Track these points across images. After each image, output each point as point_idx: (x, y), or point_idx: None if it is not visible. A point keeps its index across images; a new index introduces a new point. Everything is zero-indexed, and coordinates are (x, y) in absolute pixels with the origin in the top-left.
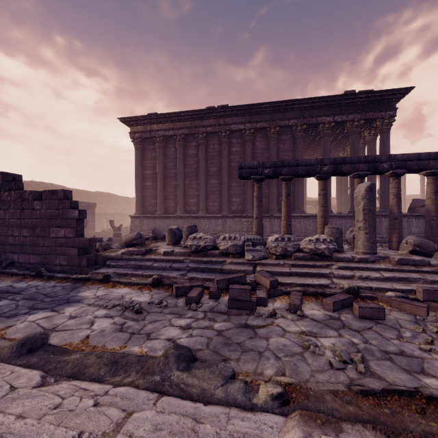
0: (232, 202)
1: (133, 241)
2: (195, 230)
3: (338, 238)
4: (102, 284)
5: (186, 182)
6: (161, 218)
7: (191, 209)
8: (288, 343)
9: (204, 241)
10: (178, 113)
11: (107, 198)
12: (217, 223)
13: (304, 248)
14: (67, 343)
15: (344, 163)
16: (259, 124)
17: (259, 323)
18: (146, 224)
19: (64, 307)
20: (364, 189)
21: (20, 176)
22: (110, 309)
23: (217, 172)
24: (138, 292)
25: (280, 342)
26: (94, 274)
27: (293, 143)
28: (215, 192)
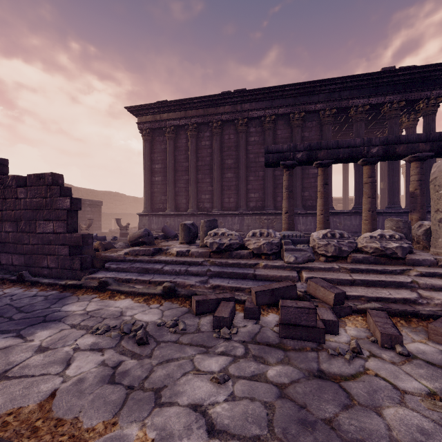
0: (250, 198)
1: (140, 239)
2: (215, 225)
3: (406, 234)
4: (97, 293)
5: (199, 176)
6: (172, 216)
7: (204, 206)
8: (425, 424)
9: (229, 238)
10: (191, 100)
11: (115, 197)
12: (233, 221)
13: (365, 247)
14: (13, 410)
15: (399, 142)
16: (281, 109)
17: (342, 369)
18: (155, 223)
19: (36, 330)
20: None
21: (5, 161)
22: (101, 335)
23: (234, 164)
24: (143, 306)
25: (407, 421)
26: (89, 280)
27: (320, 130)
28: (231, 187)
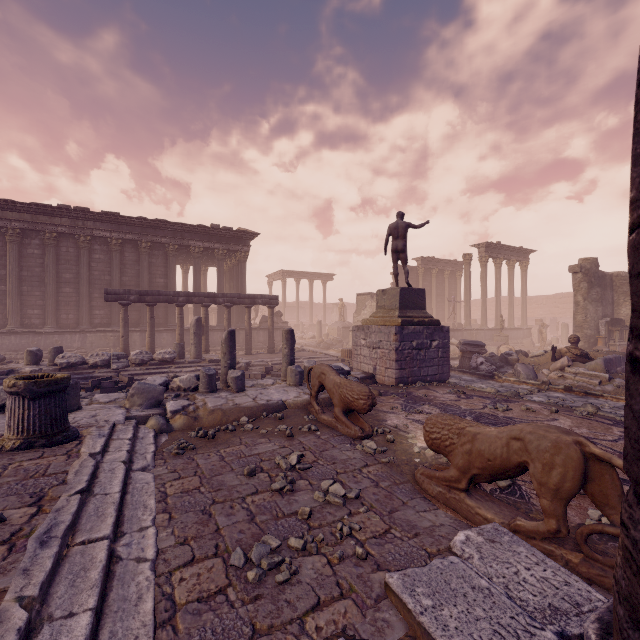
0: (94, 315)
1: None
2: (62, 350)
3: (181, 350)
4: None
5: (23, 288)
6: None
7: (32, 322)
8: None
9: (75, 358)
10: (12, 203)
11: None
12: (73, 339)
13: (156, 358)
14: None
15: (195, 296)
16: (129, 235)
17: None
18: None
19: None
20: (194, 321)
21: None
22: None
23: (74, 279)
24: None
25: None
26: None
27: (167, 259)
28: (70, 303)
